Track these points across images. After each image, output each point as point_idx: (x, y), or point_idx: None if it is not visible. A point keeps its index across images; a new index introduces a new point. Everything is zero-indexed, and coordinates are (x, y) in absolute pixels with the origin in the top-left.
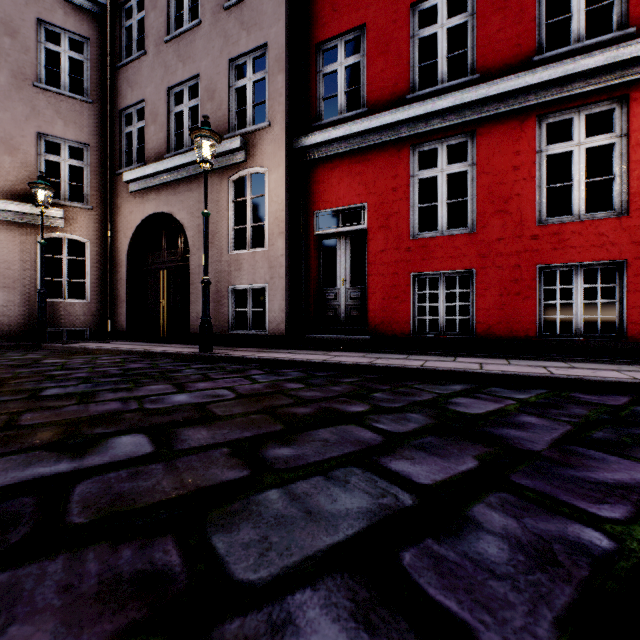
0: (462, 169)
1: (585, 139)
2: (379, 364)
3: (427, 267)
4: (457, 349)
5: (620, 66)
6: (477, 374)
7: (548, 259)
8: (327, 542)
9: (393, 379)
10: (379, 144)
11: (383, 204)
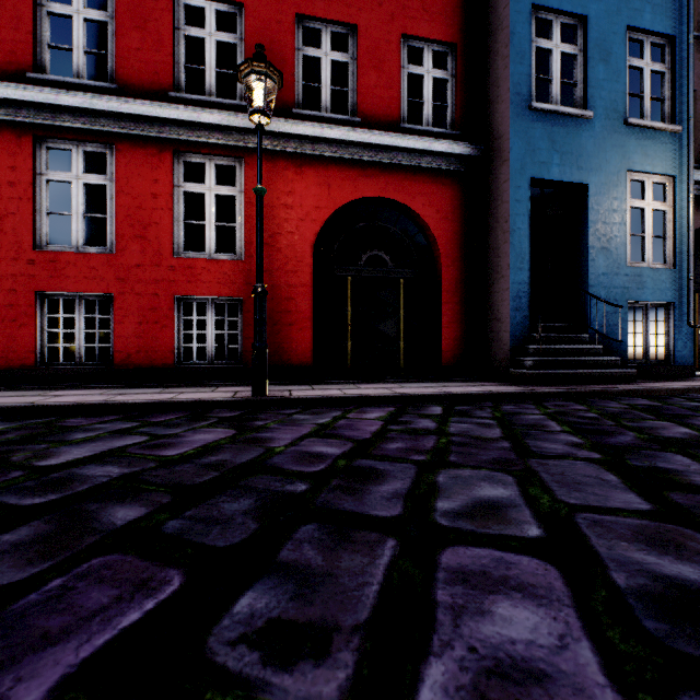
0: (102, 182)
1: (215, 186)
2: None
3: (57, 286)
4: (93, 381)
5: (236, 131)
6: (1, 408)
7: (184, 291)
8: None
9: None
10: None
11: None
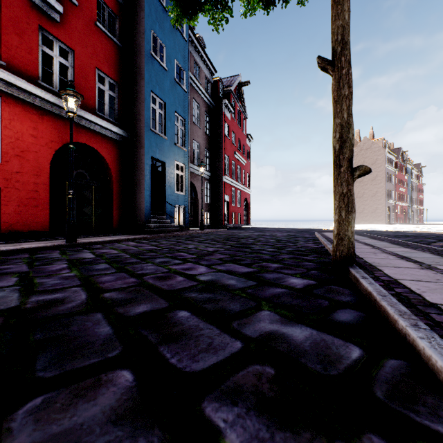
0: None
1: None
2: None
3: None
4: None
5: None
6: None
7: None
8: (15, 297)
9: None
10: None
11: None
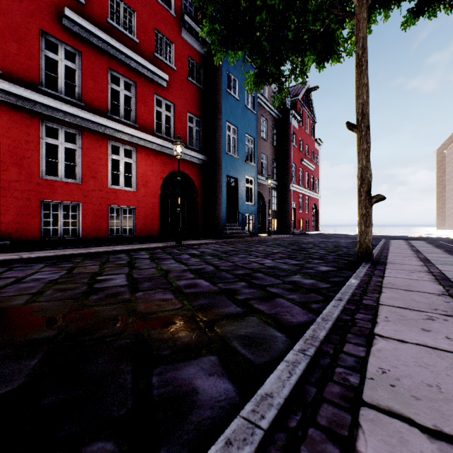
0: (74, 148)
1: (124, 157)
2: (75, 253)
3: (53, 198)
4: (73, 245)
5: (135, 137)
6: (120, 250)
7: (113, 203)
8: (184, 266)
9: (94, 257)
10: (14, 104)
11: (17, 148)
